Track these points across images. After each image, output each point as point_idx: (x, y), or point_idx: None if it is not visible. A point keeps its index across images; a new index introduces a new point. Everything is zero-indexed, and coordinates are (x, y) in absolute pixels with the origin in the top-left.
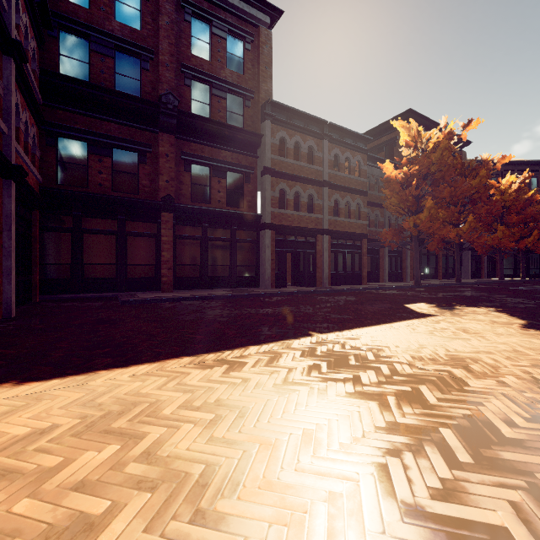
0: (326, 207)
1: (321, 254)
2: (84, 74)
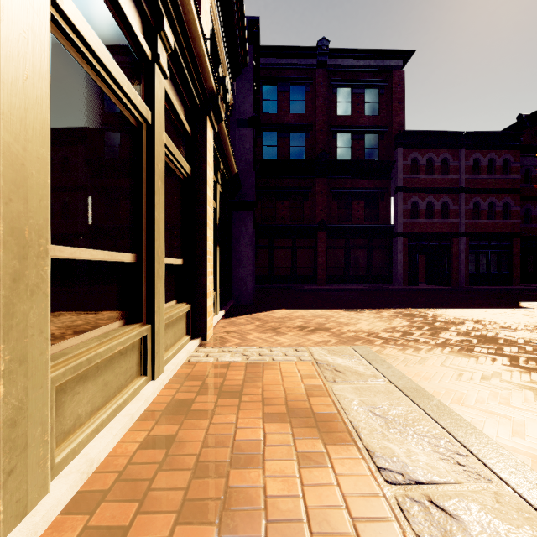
0: (462, 211)
1: (457, 256)
2: (274, 153)
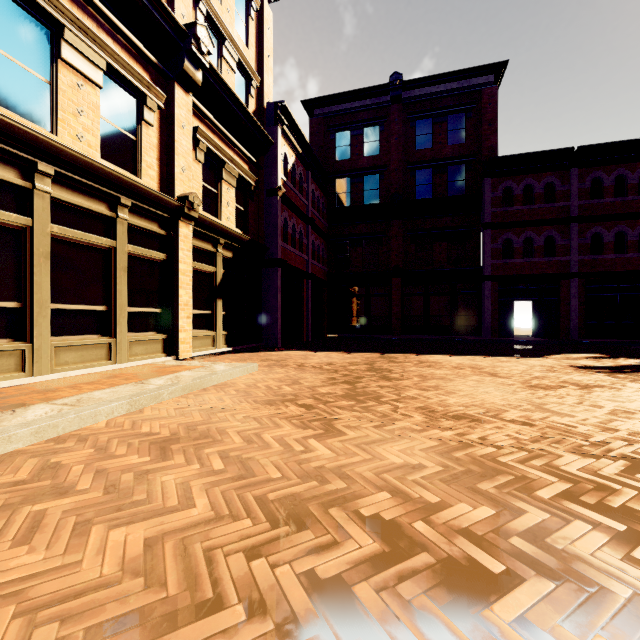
0: (573, 246)
1: (568, 301)
2: (348, 200)
